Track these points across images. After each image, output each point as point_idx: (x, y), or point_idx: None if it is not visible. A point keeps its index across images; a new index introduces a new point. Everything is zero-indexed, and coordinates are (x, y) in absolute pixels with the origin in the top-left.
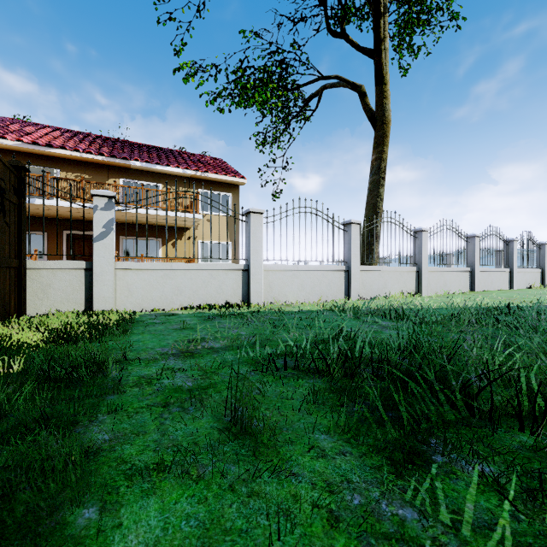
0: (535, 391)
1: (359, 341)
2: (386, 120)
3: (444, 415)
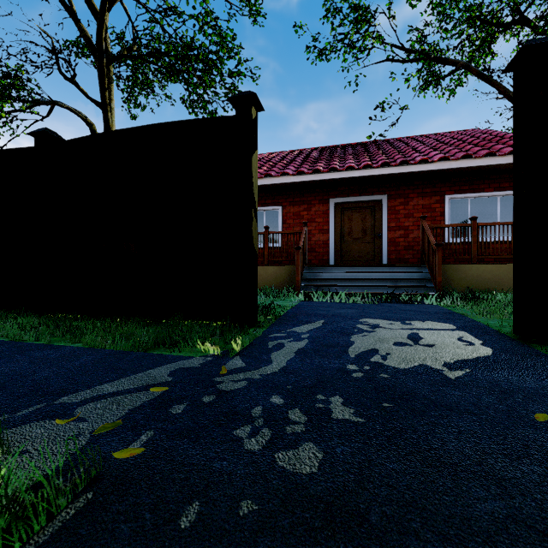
0: None
1: None
2: None
3: None
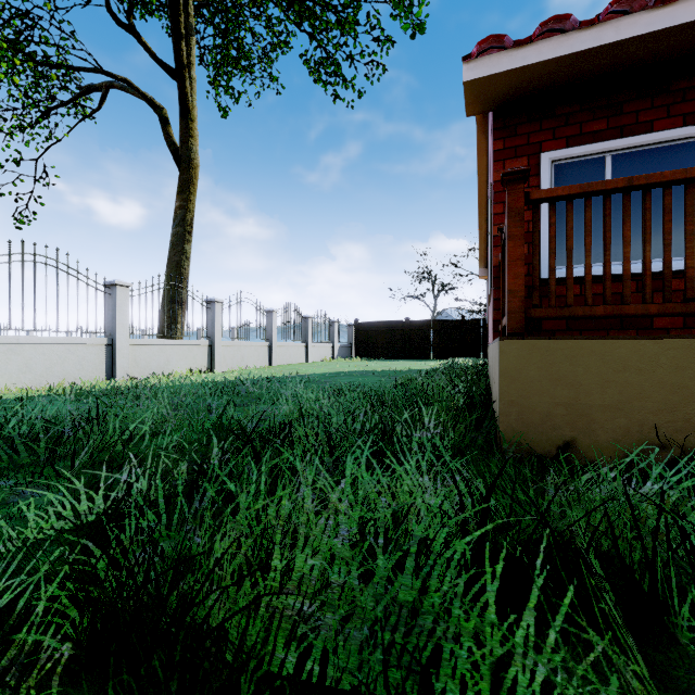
0: (116, 431)
1: (14, 420)
2: (193, 163)
3: (18, 461)
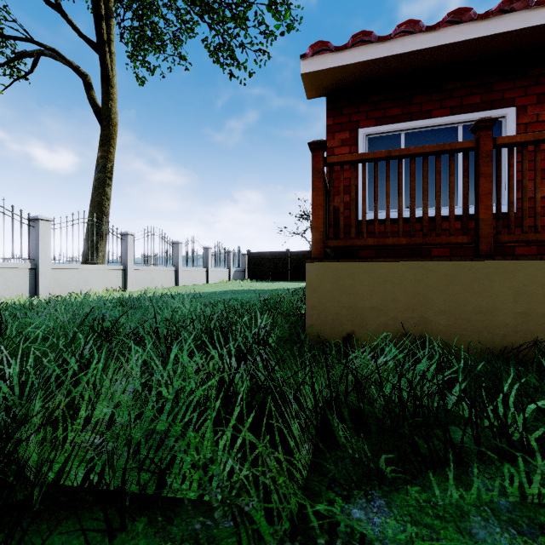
0: (13, 334)
1: None
2: (113, 122)
3: None
